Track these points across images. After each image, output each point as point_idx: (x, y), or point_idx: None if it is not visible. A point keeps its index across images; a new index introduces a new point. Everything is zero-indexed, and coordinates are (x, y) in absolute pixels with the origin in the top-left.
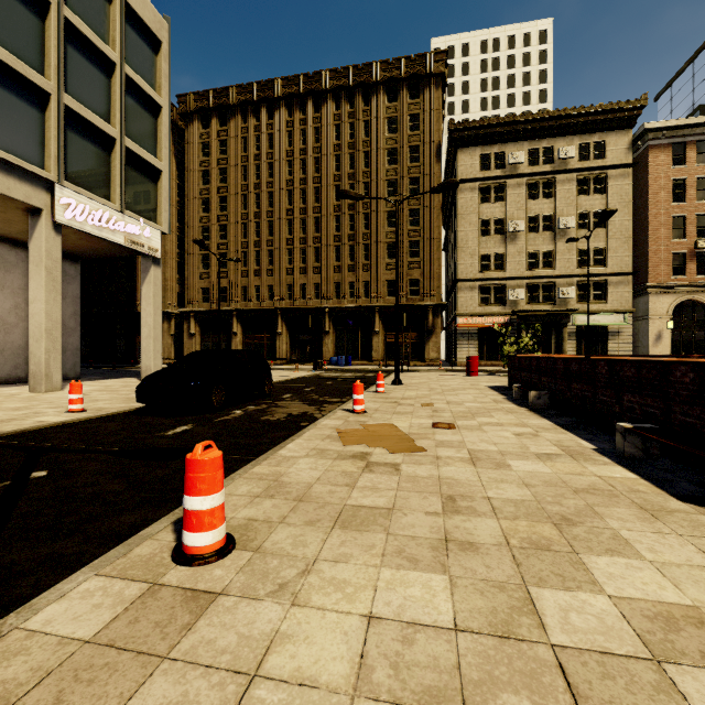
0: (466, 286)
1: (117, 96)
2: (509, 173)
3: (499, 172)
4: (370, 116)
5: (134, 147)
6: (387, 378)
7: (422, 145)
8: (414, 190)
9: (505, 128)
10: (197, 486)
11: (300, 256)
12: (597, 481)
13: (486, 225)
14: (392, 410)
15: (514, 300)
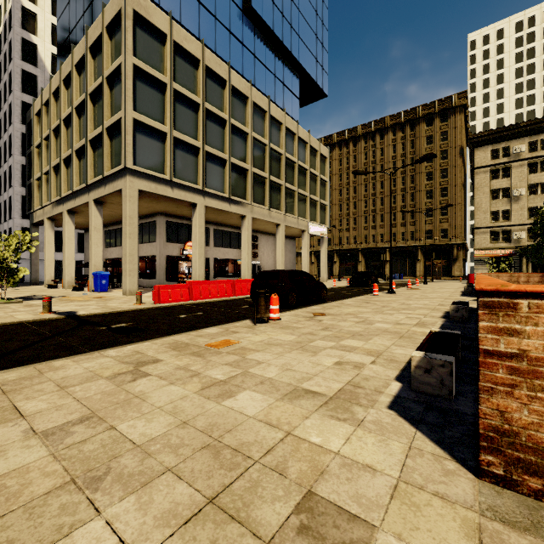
0: (480, 232)
1: (318, 187)
2: (513, 159)
3: (505, 159)
4: (415, 137)
5: (322, 201)
6: (422, 283)
7: (449, 149)
8: (444, 176)
9: (509, 132)
10: (393, 285)
11: (371, 219)
12: (451, 292)
13: (495, 193)
14: (419, 288)
15: (517, 238)
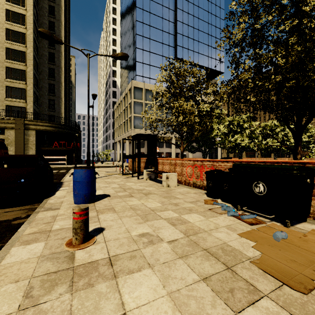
0: None
1: None
2: None
3: None
4: None
5: None
6: None
7: None
8: None
9: None
10: None
11: None
12: None
13: None
14: None
15: None
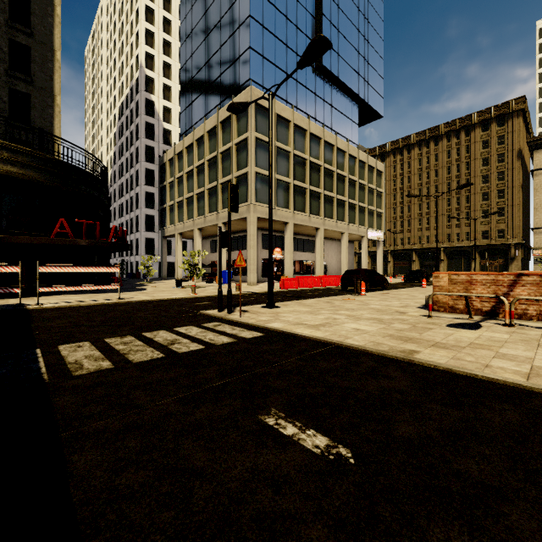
0: (540, 231)
1: (375, 198)
2: None
3: None
4: (470, 142)
5: (378, 210)
6: None
7: (506, 152)
8: (501, 178)
9: None
10: None
11: (425, 221)
12: None
13: None
14: None
15: None
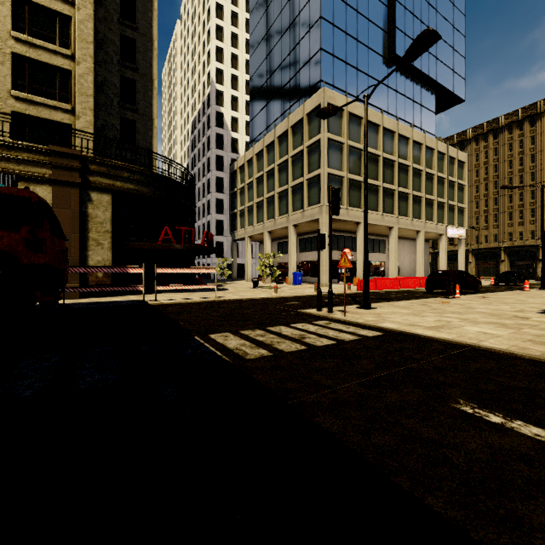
0: None
1: (456, 192)
2: None
3: None
4: None
5: (460, 205)
6: None
7: None
8: None
9: None
10: None
11: (518, 215)
12: None
13: None
14: None
15: None
